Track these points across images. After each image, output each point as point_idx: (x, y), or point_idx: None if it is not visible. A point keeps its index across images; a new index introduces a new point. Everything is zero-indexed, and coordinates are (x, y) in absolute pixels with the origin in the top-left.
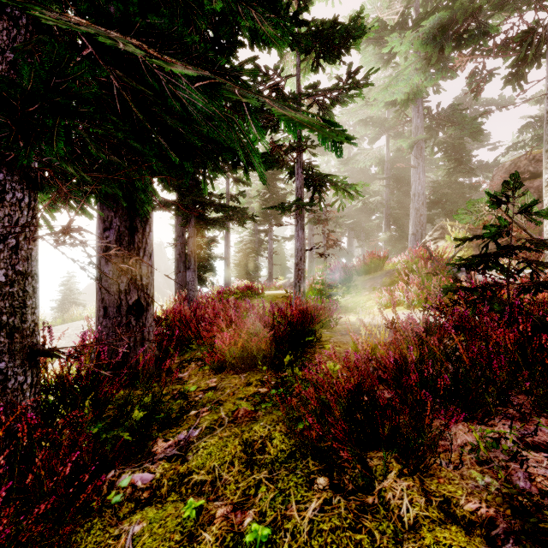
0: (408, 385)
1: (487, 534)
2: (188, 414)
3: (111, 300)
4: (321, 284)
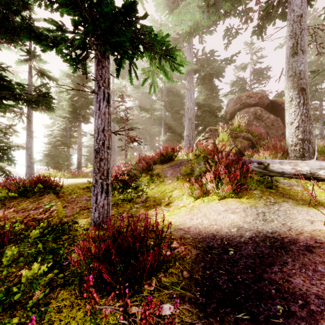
0: None
1: None
2: None
3: None
4: (127, 175)
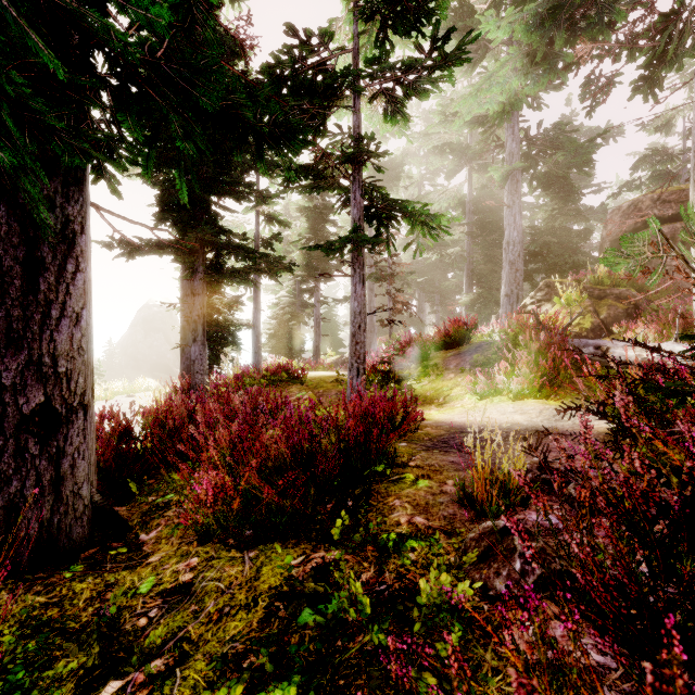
0: None
1: None
2: None
3: None
4: (388, 364)
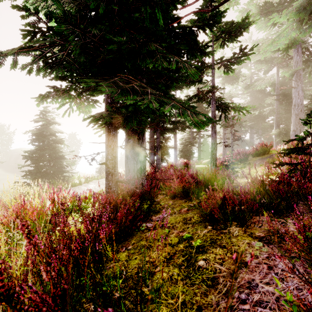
0: (246, 199)
1: (260, 239)
2: (162, 210)
3: (131, 167)
4: (227, 162)
